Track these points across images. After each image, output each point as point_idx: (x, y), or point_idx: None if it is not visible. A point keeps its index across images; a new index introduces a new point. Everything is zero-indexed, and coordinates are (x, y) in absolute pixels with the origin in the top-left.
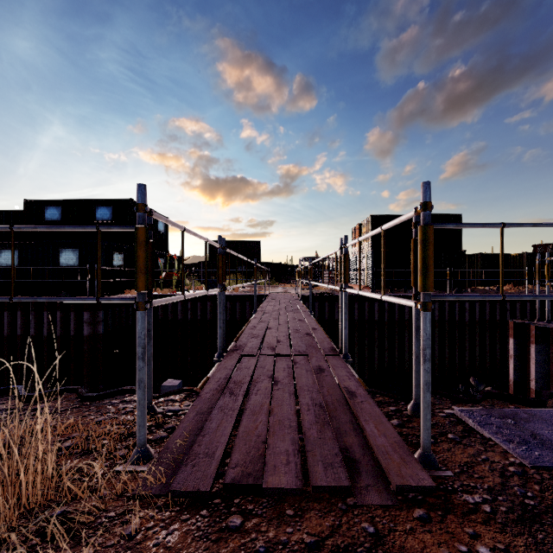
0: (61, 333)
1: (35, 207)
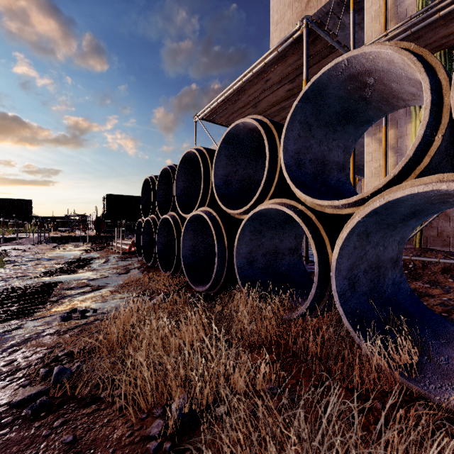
0: None
1: None
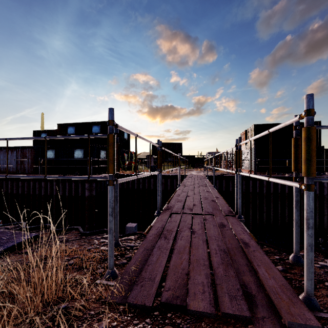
0: (75, 194)
1: (63, 127)
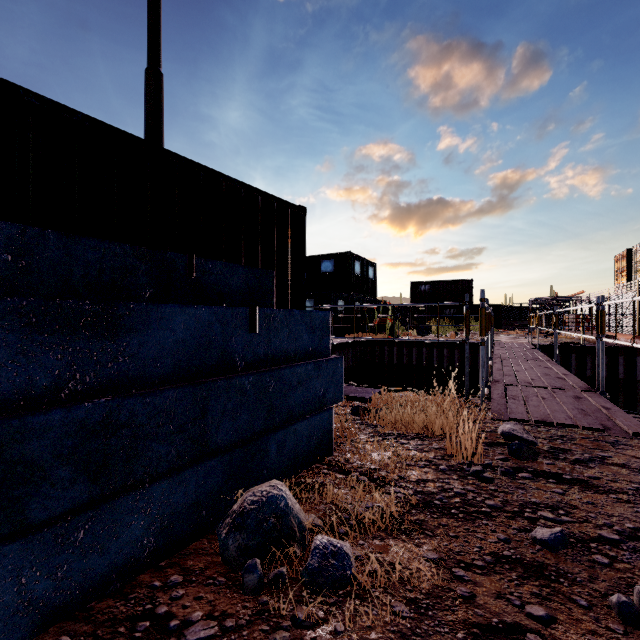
0: None
1: None
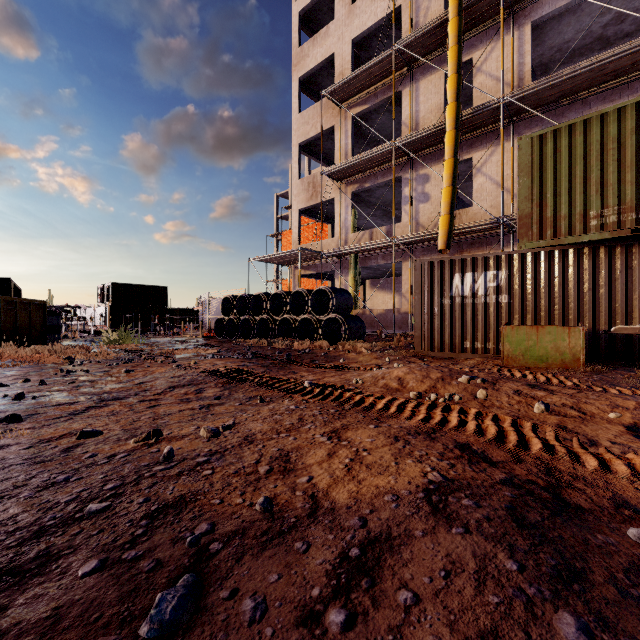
0: None
1: None
